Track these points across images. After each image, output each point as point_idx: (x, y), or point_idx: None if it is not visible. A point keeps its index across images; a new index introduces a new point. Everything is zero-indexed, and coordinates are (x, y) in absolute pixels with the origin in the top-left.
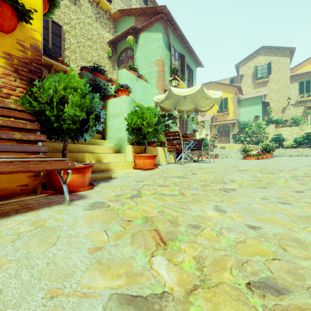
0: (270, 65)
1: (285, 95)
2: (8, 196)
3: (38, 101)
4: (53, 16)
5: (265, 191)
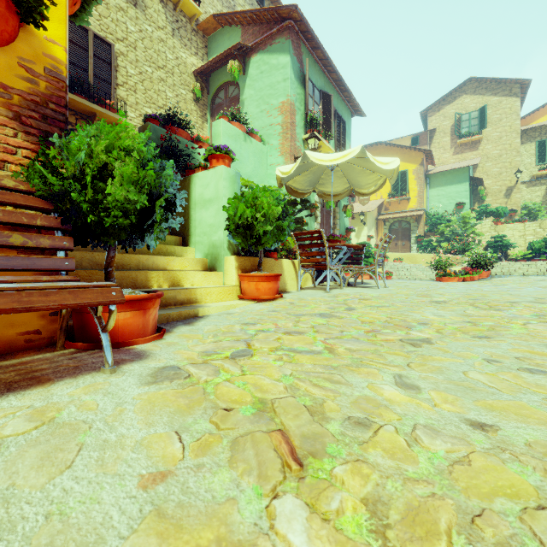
0: (485, 111)
1: (511, 166)
2: (2, 353)
3: (60, 174)
4: (96, 27)
5: (490, 344)
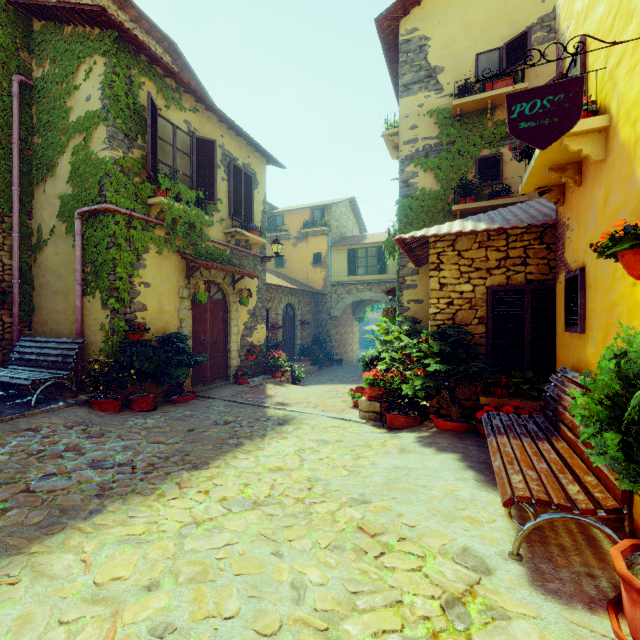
0: None
1: None
2: None
3: None
4: None
5: None
